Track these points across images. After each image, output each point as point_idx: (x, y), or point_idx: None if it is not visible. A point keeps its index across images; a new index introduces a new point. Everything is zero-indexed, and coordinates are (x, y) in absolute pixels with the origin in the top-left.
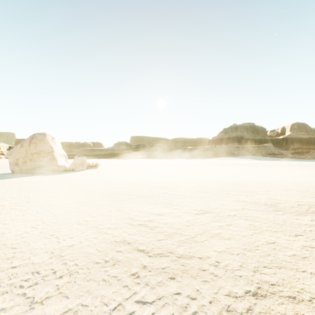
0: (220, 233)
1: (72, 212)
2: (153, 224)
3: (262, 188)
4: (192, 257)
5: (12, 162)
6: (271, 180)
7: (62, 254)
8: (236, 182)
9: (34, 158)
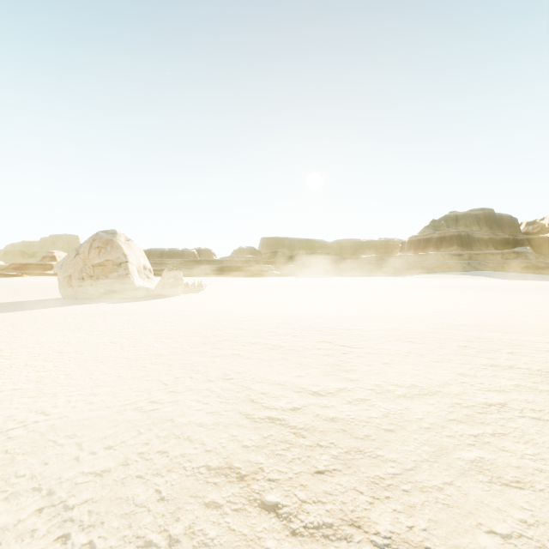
0: (483, 461)
1: (133, 378)
2: (302, 420)
3: (540, 337)
4: None
5: (62, 280)
6: None
7: (71, 501)
8: (473, 321)
9: (96, 273)
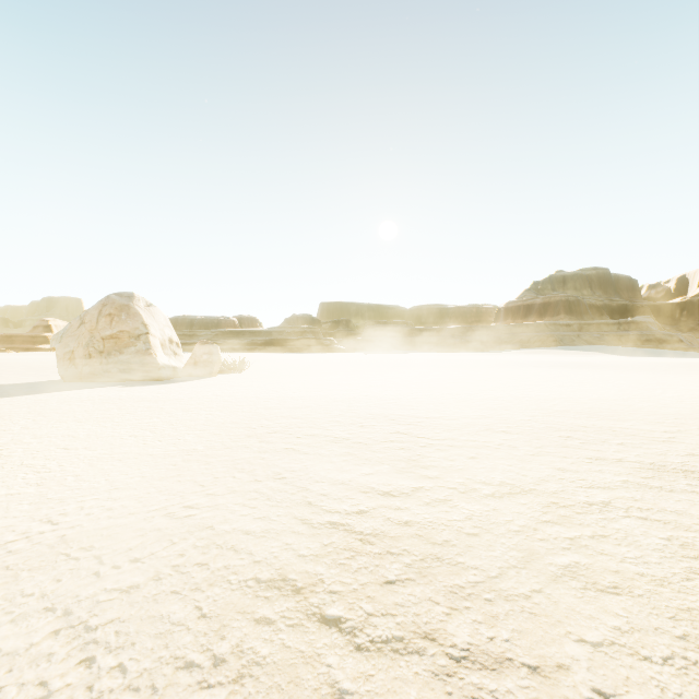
0: (578, 566)
1: (161, 479)
2: (369, 525)
3: (657, 425)
4: (503, 661)
5: (62, 356)
6: (674, 404)
7: (93, 622)
8: (579, 407)
9: (107, 348)
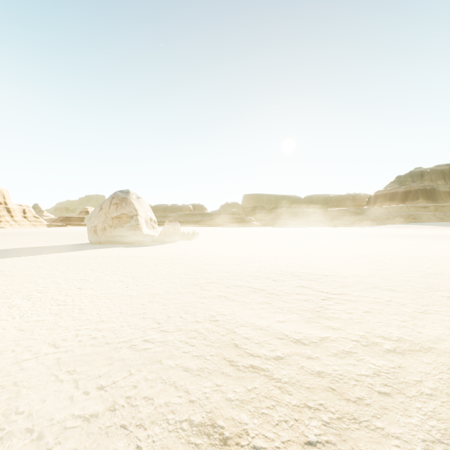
0: None
1: (132, 315)
2: (286, 373)
3: None
4: None
5: (90, 229)
6: None
7: None
8: None
9: (114, 224)
